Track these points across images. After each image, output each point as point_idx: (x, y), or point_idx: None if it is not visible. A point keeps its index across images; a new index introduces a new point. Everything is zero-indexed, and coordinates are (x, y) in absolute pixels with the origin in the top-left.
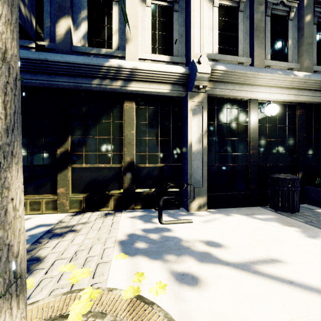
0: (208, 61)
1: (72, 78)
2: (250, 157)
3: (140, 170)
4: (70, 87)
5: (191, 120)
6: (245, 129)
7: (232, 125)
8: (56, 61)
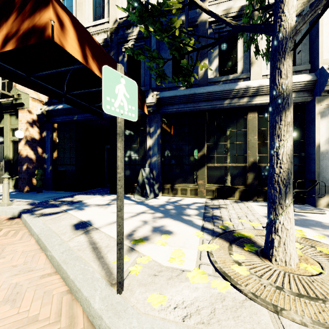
0: None
1: (209, 102)
2: None
3: (262, 169)
4: (208, 108)
5: (319, 122)
6: None
7: None
8: (201, 93)
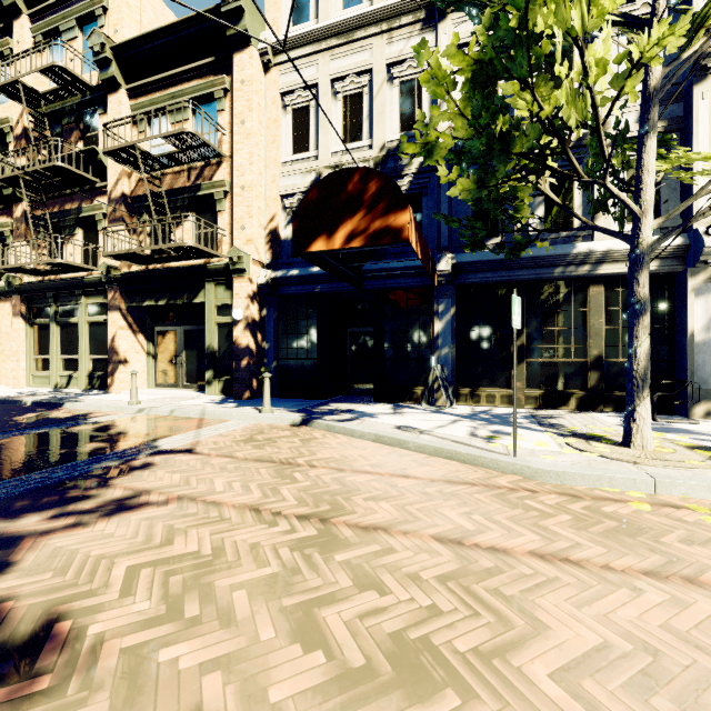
0: None
1: (532, 271)
2: None
3: (610, 366)
4: (530, 279)
5: (693, 303)
6: None
7: None
8: (521, 258)
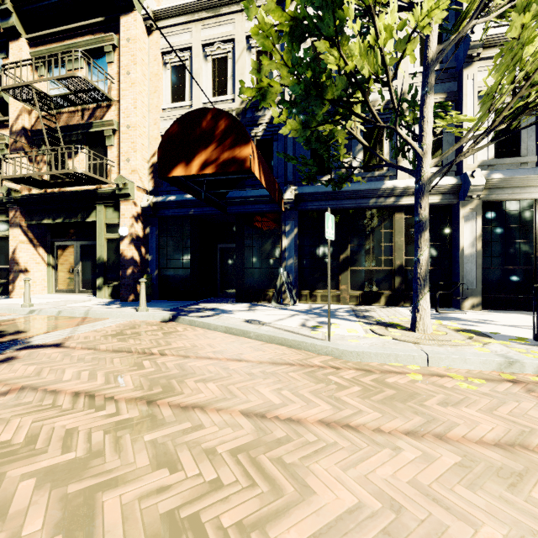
0: (483, 171)
1: (354, 201)
2: (536, 259)
3: (409, 273)
4: (352, 207)
5: (463, 226)
6: (529, 231)
7: (513, 227)
8: (345, 191)
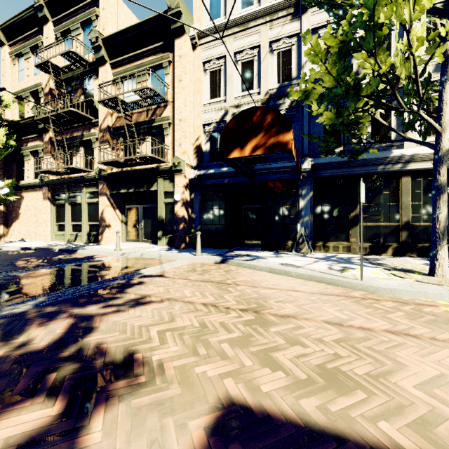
0: None
1: (363, 168)
2: None
3: (415, 228)
4: (362, 173)
5: None
6: None
7: None
8: (356, 160)
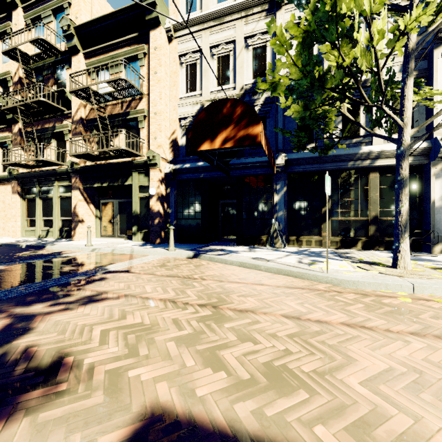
0: None
1: (334, 164)
2: None
3: (383, 222)
4: (333, 169)
5: (433, 182)
6: None
7: None
8: (327, 156)
